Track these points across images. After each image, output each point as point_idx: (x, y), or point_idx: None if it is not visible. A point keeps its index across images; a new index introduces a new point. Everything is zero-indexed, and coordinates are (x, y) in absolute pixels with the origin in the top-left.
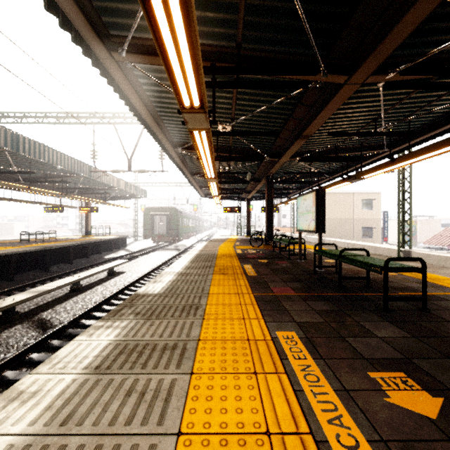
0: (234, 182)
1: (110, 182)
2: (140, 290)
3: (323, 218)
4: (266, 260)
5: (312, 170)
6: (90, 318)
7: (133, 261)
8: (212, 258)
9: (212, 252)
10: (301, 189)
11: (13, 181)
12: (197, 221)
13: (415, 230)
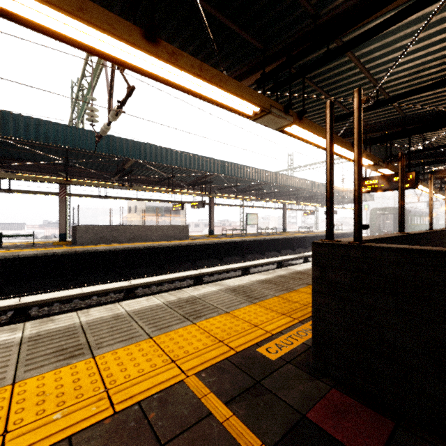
0: None
1: (348, 194)
2: None
3: None
4: None
5: None
6: None
7: None
8: None
9: None
10: None
11: (296, 200)
12: (434, 219)
13: None
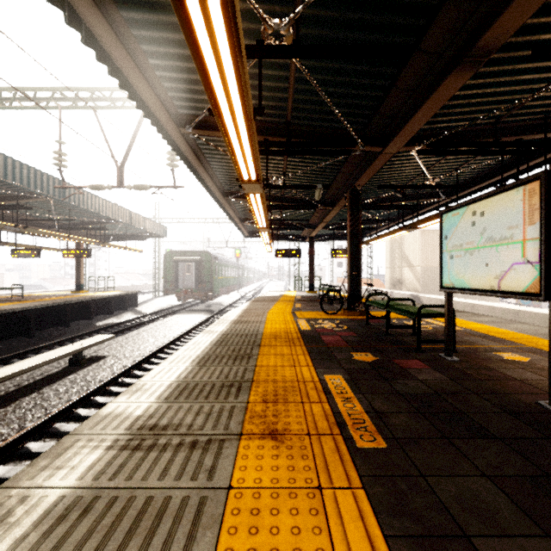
0: (292, 207)
1: (101, 210)
2: None
3: None
4: (371, 354)
5: (428, 181)
6: None
7: (133, 333)
8: (251, 346)
9: (254, 325)
10: (390, 222)
11: None
12: (241, 271)
13: None
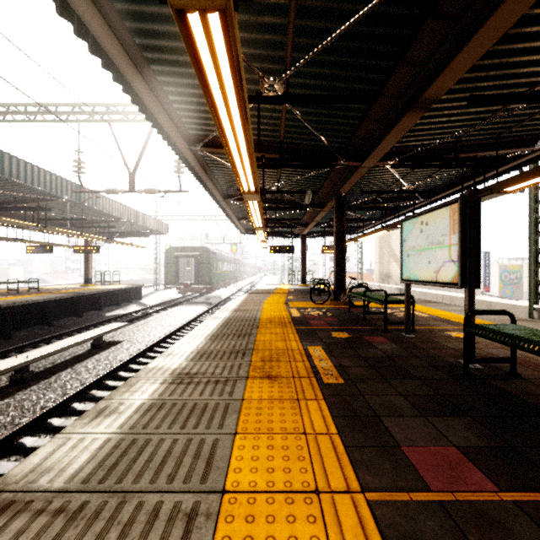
0: (286, 208)
1: (111, 210)
2: (24, 465)
3: (475, 256)
4: (346, 333)
5: (404, 187)
6: (13, 449)
7: (142, 322)
8: (251, 327)
9: (252, 313)
10: (377, 221)
11: None
12: (237, 266)
13: (521, 276)
